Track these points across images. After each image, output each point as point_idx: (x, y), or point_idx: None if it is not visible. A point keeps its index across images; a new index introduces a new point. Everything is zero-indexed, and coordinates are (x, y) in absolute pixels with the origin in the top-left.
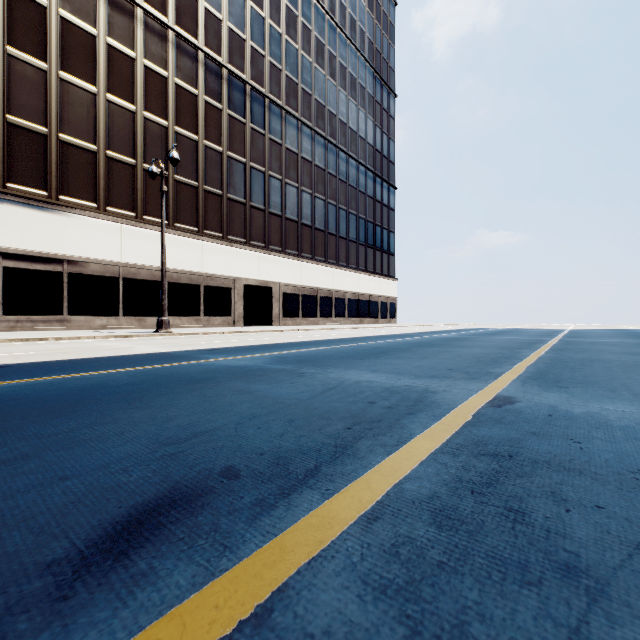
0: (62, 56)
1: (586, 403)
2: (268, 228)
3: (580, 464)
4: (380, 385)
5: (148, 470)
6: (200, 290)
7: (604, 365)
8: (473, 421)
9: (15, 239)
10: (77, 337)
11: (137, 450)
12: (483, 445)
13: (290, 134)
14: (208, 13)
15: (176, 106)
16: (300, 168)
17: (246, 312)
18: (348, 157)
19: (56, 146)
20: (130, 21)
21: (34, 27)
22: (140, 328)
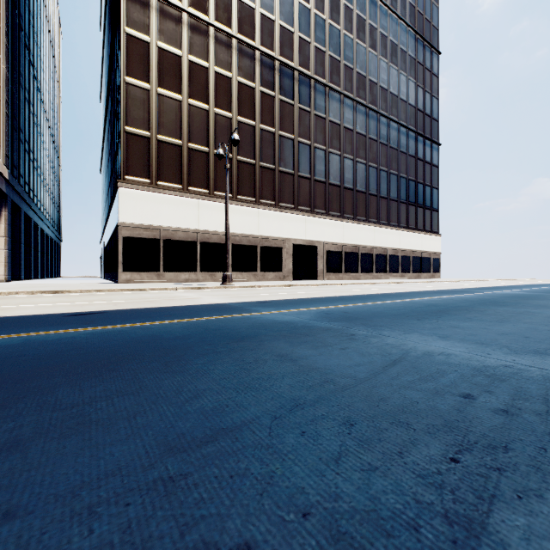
0: (159, 77)
1: None
2: (313, 194)
3: None
4: (464, 362)
5: (120, 521)
6: (257, 250)
7: None
8: None
9: (130, 216)
10: (165, 288)
11: (132, 457)
12: None
13: (333, 108)
14: (263, 17)
15: (238, 100)
16: (342, 137)
17: (294, 268)
18: (389, 121)
19: (155, 145)
20: (205, 39)
21: (142, 59)
22: (212, 281)
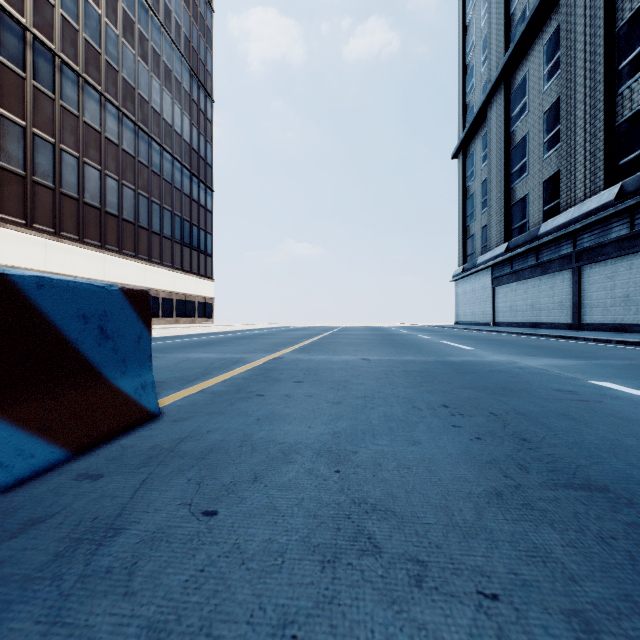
0: None
1: (312, 356)
2: (59, 211)
3: (294, 368)
4: (215, 358)
5: None
6: None
7: (337, 344)
8: (262, 364)
9: None
10: None
11: None
12: (263, 368)
13: (90, 107)
14: None
15: None
16: (104, 149)
17: None
18: (162, 149)
19: None
20: None
21: None
22: None
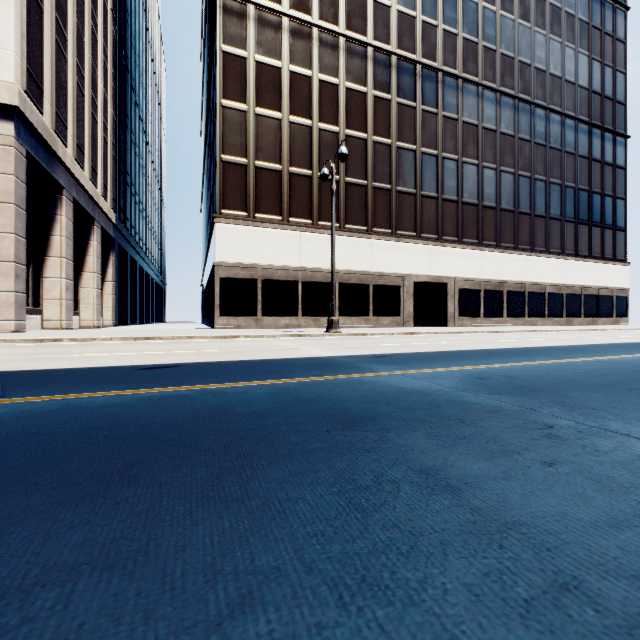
0: (257, 95)
1: None
2: (441, 217)
3: None
4: None
5: None
6: (369, 289)
7: None
8: None
9: (226, 254)
10: (261, 335)
11: None
12: None
13: (468, 105)
14: (376, 5)
15: (346, 110)
16: (480, 141)
17: (416, 311)
18: (548, 112)
19: (253, 172)
20: (307, 43)
21: (238, 78)
22: (315, 327)
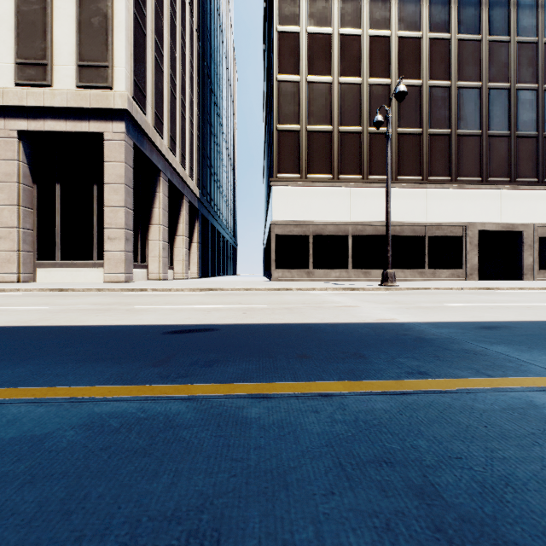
0: (308, 64)
1: None
2: (514, 157)
3: None
4: None
5: None
6: (424, 241)
7: None
8: None
9: (281, 214)
10: (312, 288)
11: None
12: None
13: None
14: None
15: (398, 59)
16: None
17: (481, 263)
18: None
19: (305, 137)
20: (357, 3)
21: (292, 52)
22: (365, 280)
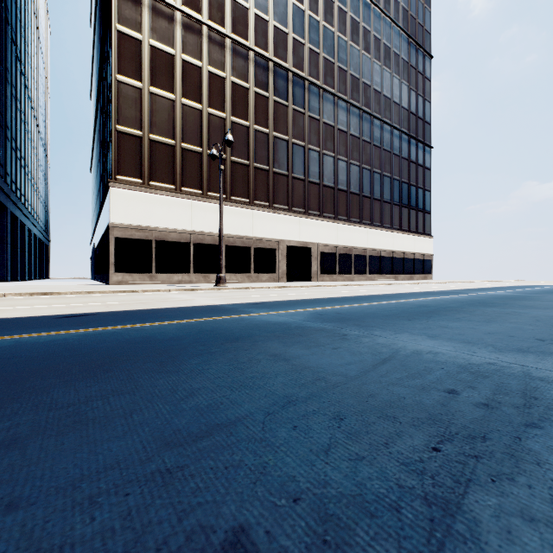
0: (151, 75)
1: None
2: (307, 195)
3: None
4: (450, 360)
5: (120, 509)
6: (251, 251)
7: None
8: None
9: (122, 217)
10: (157, 290)
11: (130, 452)
12: None
13: (327, 109)
14: (257, 17)
15: (232, 100)
16: (336, 139)
17: (288, 269)
18: (382, 123)
19: (147, 144)
20: (198, 38)
21: (133, 57)
22: (205, 283)
